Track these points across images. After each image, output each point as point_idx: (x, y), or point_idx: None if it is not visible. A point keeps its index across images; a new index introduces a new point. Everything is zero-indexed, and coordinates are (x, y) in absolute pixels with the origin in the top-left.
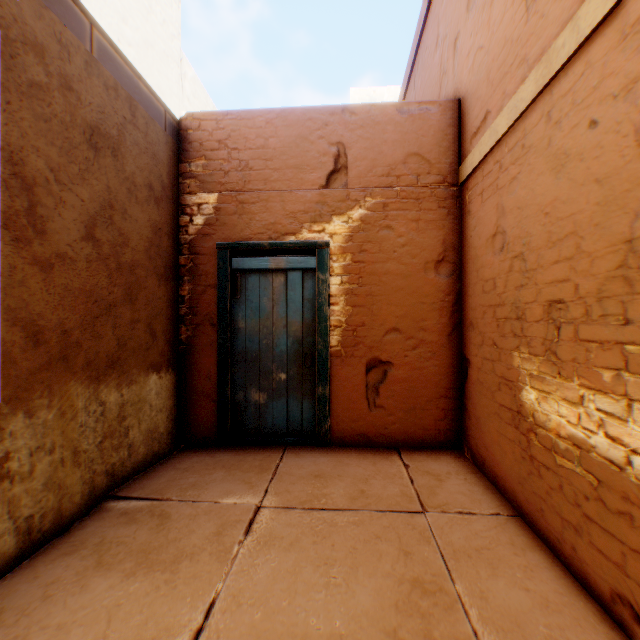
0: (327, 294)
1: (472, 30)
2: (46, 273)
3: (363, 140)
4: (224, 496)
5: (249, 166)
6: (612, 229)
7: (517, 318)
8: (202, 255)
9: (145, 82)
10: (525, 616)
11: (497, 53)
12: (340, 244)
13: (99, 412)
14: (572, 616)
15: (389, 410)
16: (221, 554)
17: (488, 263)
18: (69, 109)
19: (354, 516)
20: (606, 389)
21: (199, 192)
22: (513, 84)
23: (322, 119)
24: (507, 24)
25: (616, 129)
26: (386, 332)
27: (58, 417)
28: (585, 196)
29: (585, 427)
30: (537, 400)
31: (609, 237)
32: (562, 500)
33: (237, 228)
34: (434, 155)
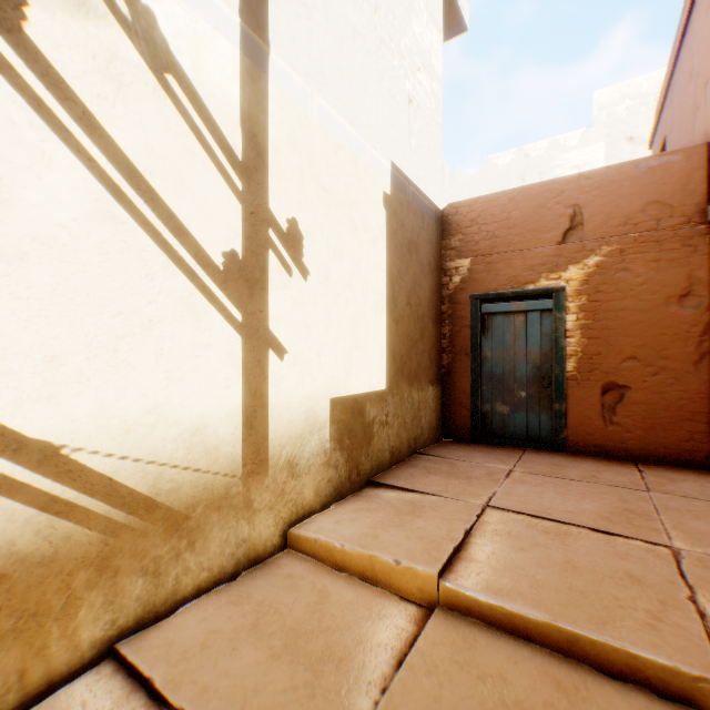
0: (562, 329)
1: None
2: (396, 326)
3: (598, 198)
4: (486, 463)
5: (495, 235)
6: None
7: None
8: (459, 304)
9: (427, 198)
10: (707, 533)
11: None
12: (575, 288)
13: (411, 403)
14: None
15: (625, 427)
16: (493, 481)
17: None
18: (402, 236)
19: (584, 484)
20: None
21: (456, 259)
22: None
23: (558, 188)
24: None
25: None
26: (621, 360)
27: (399, 401)
28: None
29: None
30: None
31: None
32: None
33: (485, 282)
34: (675, 199)
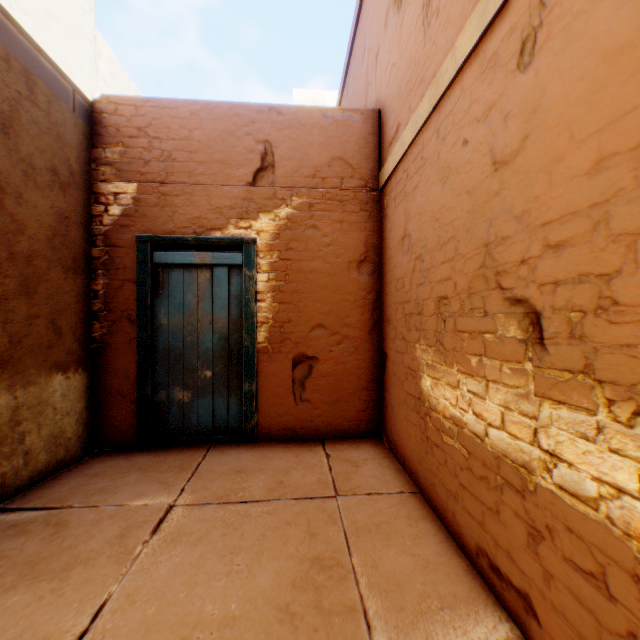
0: (254, 291)
1: (388, 47)
2: None
3: (290, 140)
4: (135, 498)
5: (172, 157)
6: (478, 234)
7: (419, 313)
8: (120, 247)
9: (48, 56)
10: (407, 577)
11: (405, 71)
12: (267, 241)
13: None
14: (446, 572)
15: (315, 404)
16: (122, 556)
17: (399, 263)
18: None
19: (269, 506)
20: (474, 373)
21: (116, 180)
22: (416, 101)
23: (249, 116)
24: (412, 46)
25: (480, 148)
26: (312, 328)
27: None
28: (461, 205)
29: (461, 407)
30: (431, 386)
31: (476, 241)
32: (447, 473)
33: (159, 221)
34: (357, 160)
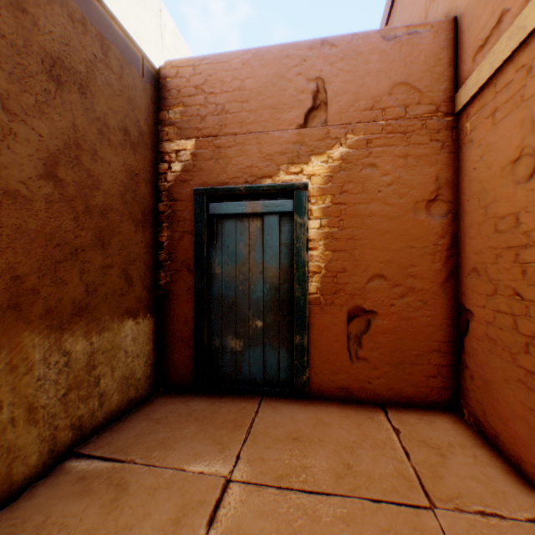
0: (305, 238)
1: None
2: None
3: (344, 73)
4: (191, 461)
5: (225, 110)
6: None
7: None
8: (180, 201)
9: (119, 24)
10: None
11: None
12: (319, 185)
13: (62, 363)
14: None
15: (373, 363)
16: None
17: (504, 196)
18: (22, 33)
19: (342, 506)
20: None
21: (177, 139)
22: None
23: (300, 55)
24: None
25: None
26: (369, 279)
27: (6, 372)
28: None
29: None
30: None
31: None
32: None
33: (213, 173)
34: (425, 83)
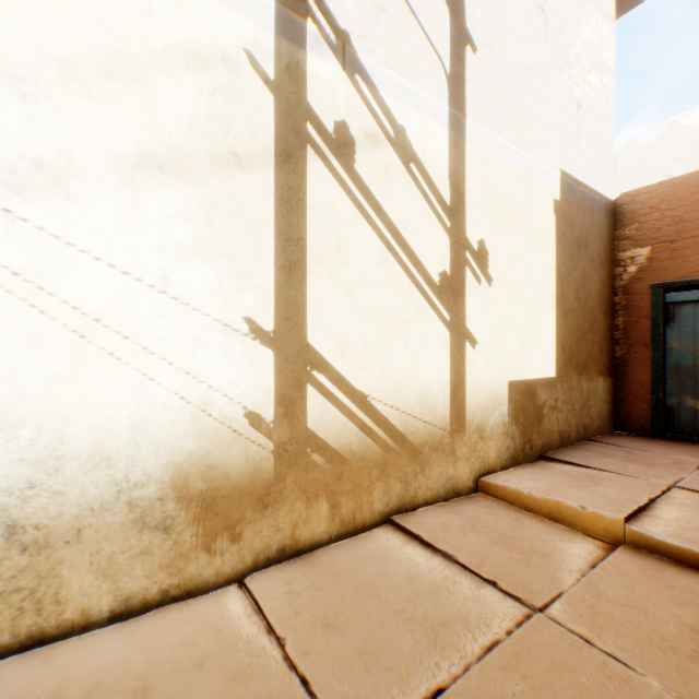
0: None
1: None
2: (564, 319)
3: None
4: (669, 455)
5: (681, 220)
6: None
7: None
8: (633, 294)
9: (596, 192)
10: None
11: None
12: None
13: (579, 392)
14: None
15: None
16: (679, 469)
17: None
18: (570, 236)
19: None
20: None
21: (630, 249)
22: None
23: None
24: None
25: None
26: None
27: (567, 388)
28: None
29: None
30: None
31: None
32: None
33: (668, 270)
34: None
